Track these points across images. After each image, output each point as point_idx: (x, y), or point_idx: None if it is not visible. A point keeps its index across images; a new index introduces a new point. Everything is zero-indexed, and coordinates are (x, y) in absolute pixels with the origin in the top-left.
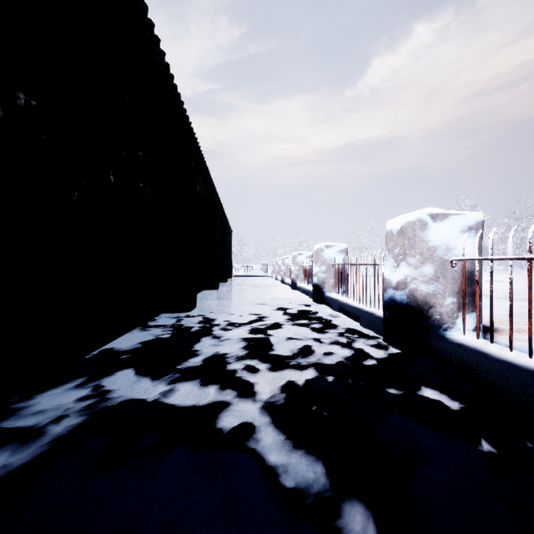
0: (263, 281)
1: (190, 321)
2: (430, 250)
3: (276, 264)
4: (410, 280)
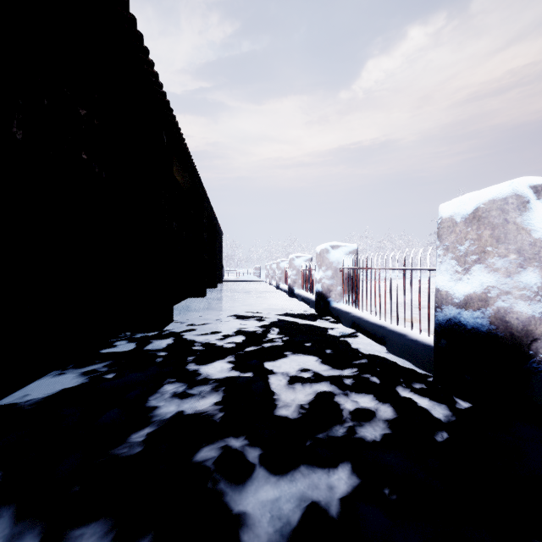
0: (256, 287)
1: (157, 346)
2: (535, 245)
3: (270, 268)
4: (497, 295)
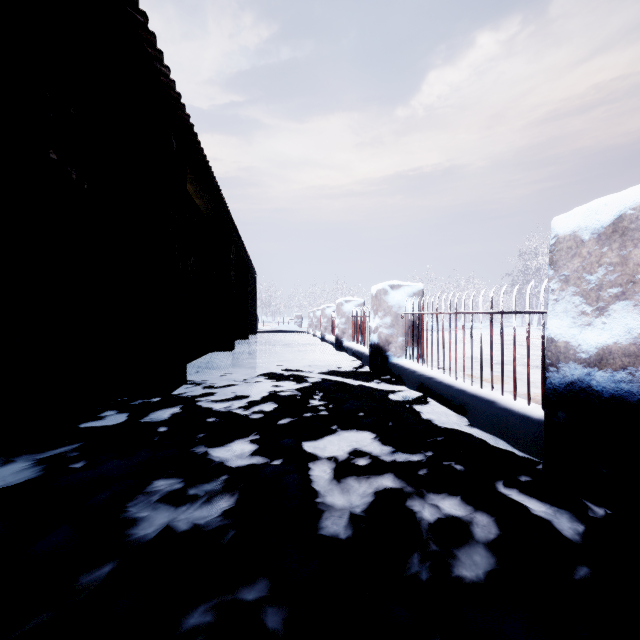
0: (296, 338)
1: (158, 417)
2: None
3: (314, 315)
4: None
